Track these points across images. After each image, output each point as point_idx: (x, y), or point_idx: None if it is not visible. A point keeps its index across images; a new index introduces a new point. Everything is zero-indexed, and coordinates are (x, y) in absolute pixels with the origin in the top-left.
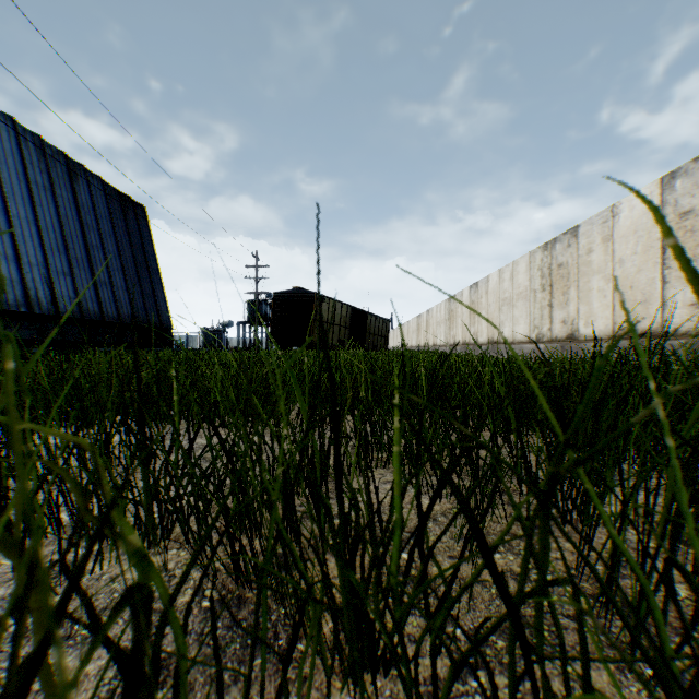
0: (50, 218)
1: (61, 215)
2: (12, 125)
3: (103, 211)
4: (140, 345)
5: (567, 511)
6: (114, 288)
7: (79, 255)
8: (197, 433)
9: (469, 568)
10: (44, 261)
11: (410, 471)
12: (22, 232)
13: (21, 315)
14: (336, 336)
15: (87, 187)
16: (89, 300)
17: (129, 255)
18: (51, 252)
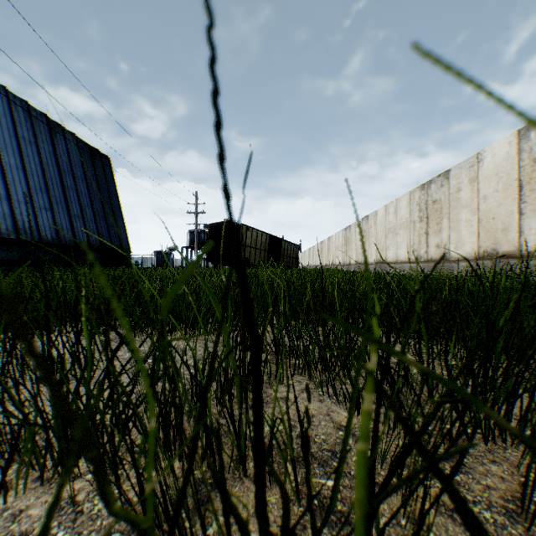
0: (35, 166)
1: (43, 163)
2: (5, 92)
3: (76, 160)
4: (105, 265)
5: (489, 430)
6: (85, 220)
7: (57, 194)
8: (116, 351)
9: (398, 500)
10: (29, 199)
11: (327, 383)
12: (12, 176)
13: (11, 241)
14: (258, 258)
15: (64, 141)
16: (65, 230)
17: (97, 194)
18: (36, 192)
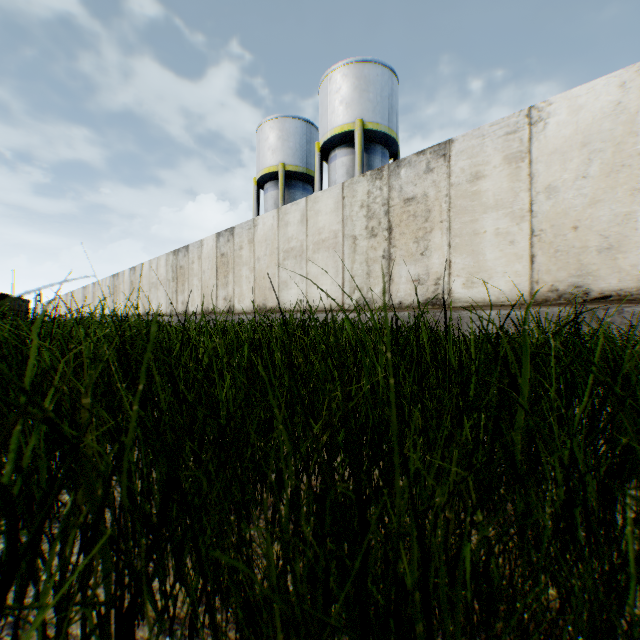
0: None
1: None
2: None
3: None
4: None
5: None
6: None
7: None
8: None
9: None
10: None
11: None
12: None
13: None
14: None
15: None
16: None
17: None
18: None
